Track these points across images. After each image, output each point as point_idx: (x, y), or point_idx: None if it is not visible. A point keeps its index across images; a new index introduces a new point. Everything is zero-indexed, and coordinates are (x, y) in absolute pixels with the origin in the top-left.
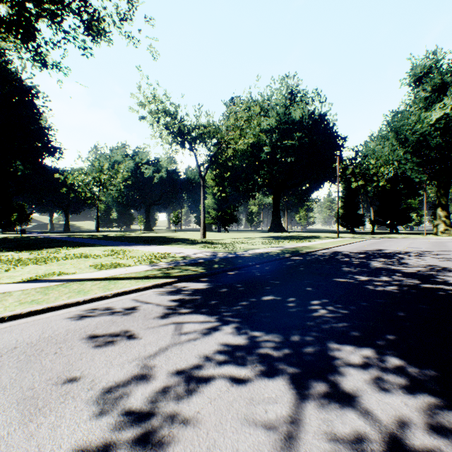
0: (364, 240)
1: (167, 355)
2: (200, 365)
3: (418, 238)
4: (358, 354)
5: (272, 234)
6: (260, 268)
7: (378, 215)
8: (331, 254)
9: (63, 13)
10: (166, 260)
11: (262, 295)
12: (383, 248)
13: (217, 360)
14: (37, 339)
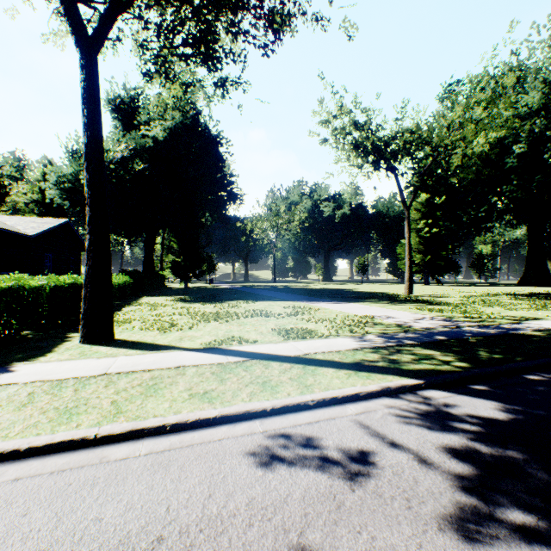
0: None
1: None
2: None
3: None
4: None
5: (533, 290)
6: None
7: None
8: None
9: (242, 1)
10: (373, 330)
11: None
12: None
13: None
14: (197, 519)
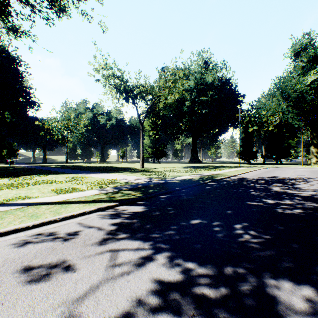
0: (259, 169)
1: (96, 297)
2: (131, 314)
3: (298, 167)
4: (300, 295)
5: (192, 165)
6: (185, 192)
7: (267, 151)
8: (238, 180)
9: None
10: (112, 186)
11: (190, 218)
12: (276, 176)
13: (150, 305)
14: None
